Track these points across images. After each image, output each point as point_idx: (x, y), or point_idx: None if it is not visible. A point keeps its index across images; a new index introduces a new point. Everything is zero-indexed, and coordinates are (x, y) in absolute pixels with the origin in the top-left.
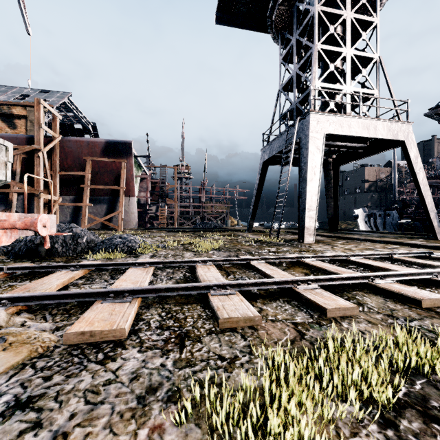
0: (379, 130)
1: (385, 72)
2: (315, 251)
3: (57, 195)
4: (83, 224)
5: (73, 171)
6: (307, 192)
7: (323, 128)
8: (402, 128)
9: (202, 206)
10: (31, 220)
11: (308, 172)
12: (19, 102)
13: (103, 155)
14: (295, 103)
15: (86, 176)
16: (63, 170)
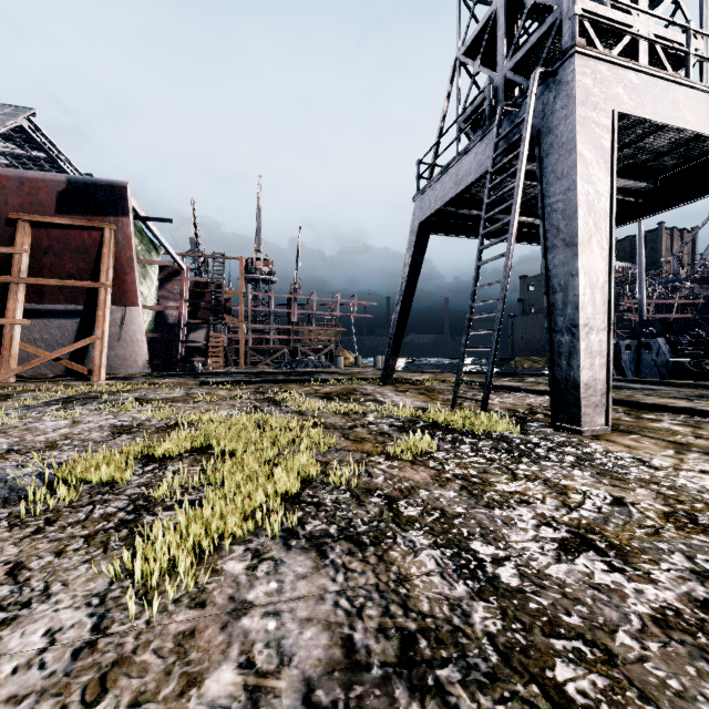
0: None
1: None
2: None
3: None
4: (5, 366)
5: None
6: (581, 274)
7: (609, 99)
8: None
9: (292, 330)
10: None
11: (579, 217)
12: None
13: (59, 212)
14: (504, 73)
15: (17, 256)
16: None
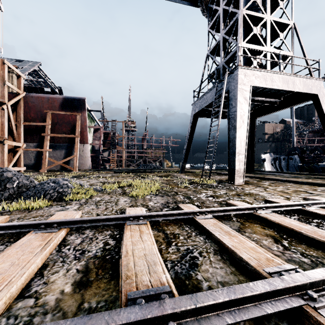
0: (296, 84)
1: (299, 36)
2: (253, 195)
3: (21, 142)
4: (43, 166)
5: (36, 122)
6: (237, 137)
7: (249, 81)
8: (315, 83)
9: (144, 152)
10: None
11: (237, 120)
12: None
13: (61, 109)
14: (222, 63)
15: (47, 126)
16: (27, 121)
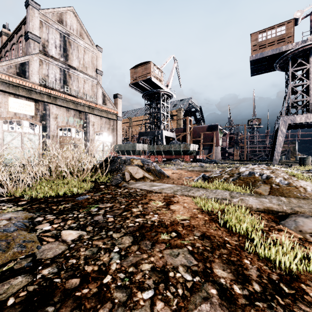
0: None
1: None
2: None
3: None
4: None
5: (196, 138)
6: (276, 146)
7: (287, 122)
8: None
9: (266, 147)
10: (203, 156)
11: (277, 139)
12: (182, 118)
13: (207, 131)
14: (287, 105)
15: (201, 139)
16: (193, 138)
